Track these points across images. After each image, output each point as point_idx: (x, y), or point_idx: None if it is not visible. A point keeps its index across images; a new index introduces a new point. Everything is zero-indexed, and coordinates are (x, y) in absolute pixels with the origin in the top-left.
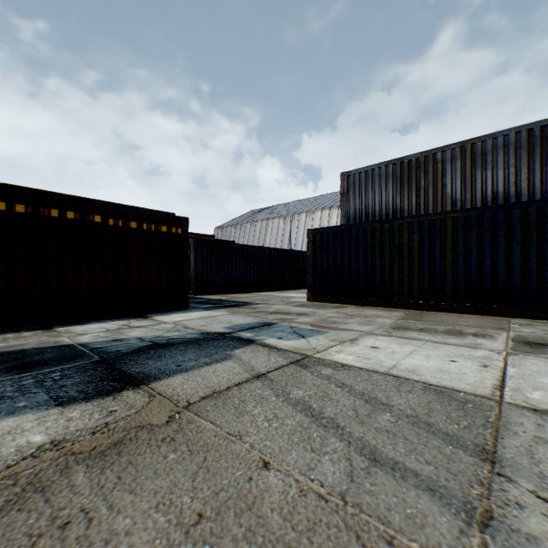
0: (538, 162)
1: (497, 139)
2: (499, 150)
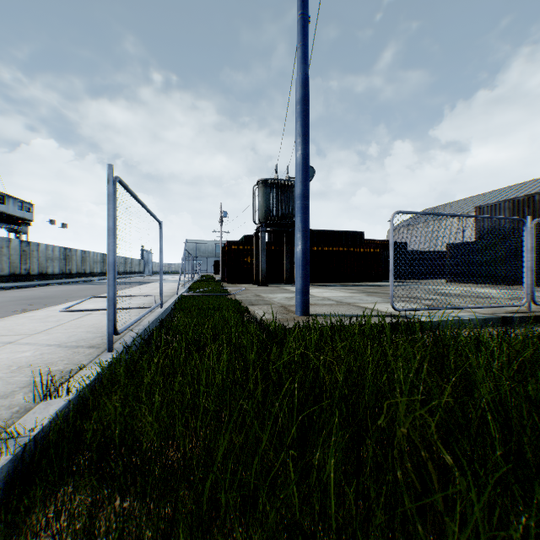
0: None
1: None
2: None
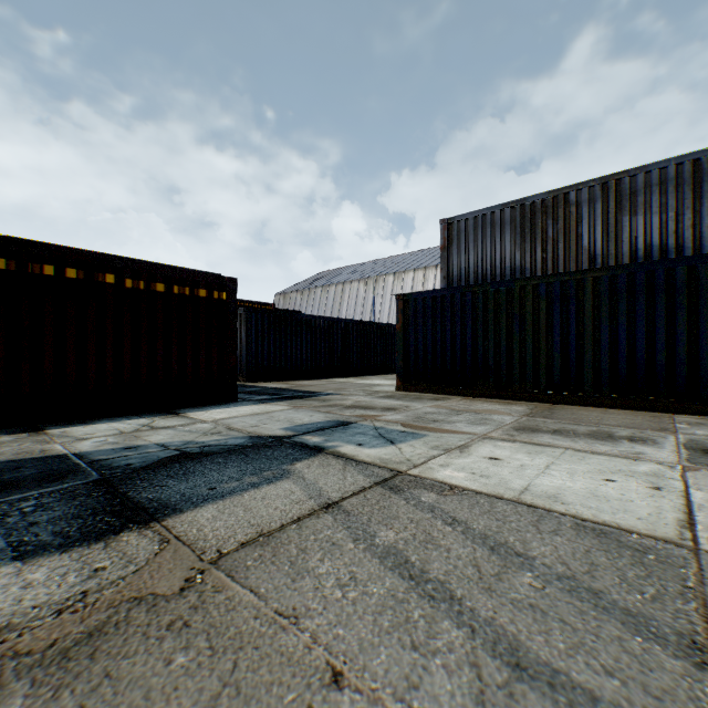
0: (707, 203)
1: (652, 173)
2: (654, 188)
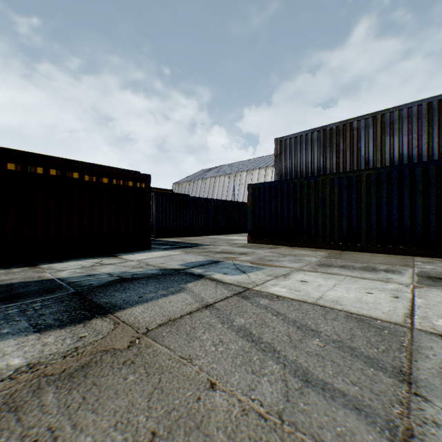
0: (436, 129)
1: (403, 110)
2: (404, 119)
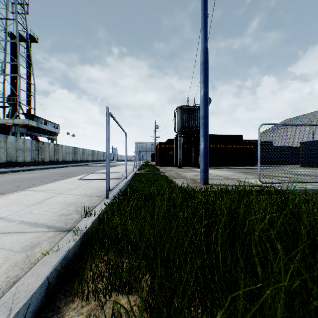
0: None
1: None
2: None
